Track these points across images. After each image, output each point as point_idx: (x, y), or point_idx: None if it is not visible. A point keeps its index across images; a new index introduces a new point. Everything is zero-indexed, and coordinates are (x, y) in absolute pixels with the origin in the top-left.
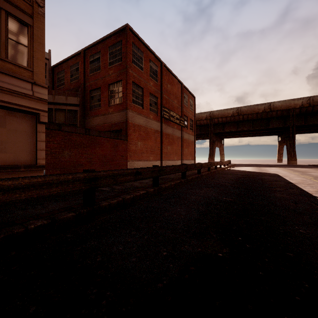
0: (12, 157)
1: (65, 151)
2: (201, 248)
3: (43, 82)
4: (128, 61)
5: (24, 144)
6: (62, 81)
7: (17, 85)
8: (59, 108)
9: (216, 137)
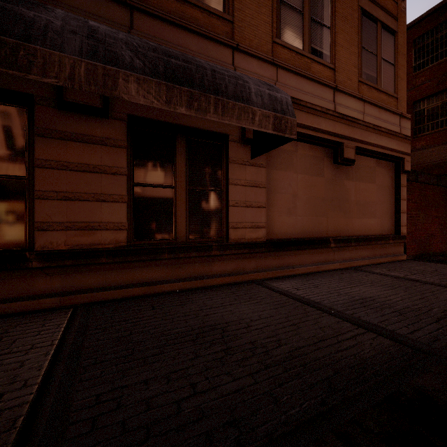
0: (379, 223)
1: (420, 214)
2: None
3: (404, 111)
4: None
5: (386, 205)
6: None
7: (389, 122)
8: None
9: None
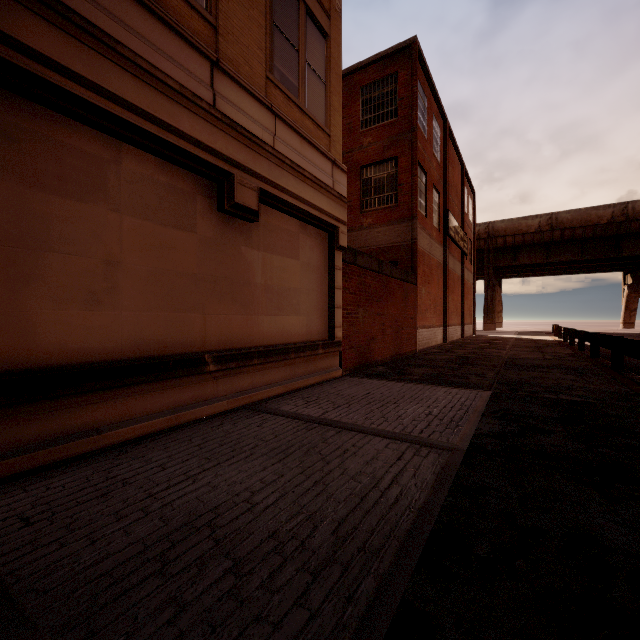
0: (305, 323)
1: (360, 310)
2: None
3: (340, 159)
4: (417, 116)
5: (316, 295)
6: None
7: (318, 166)
8: None
9: (493, 277)
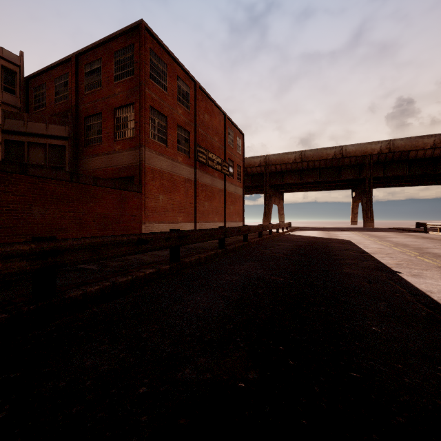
0: None
1: (35, 208)
2: (212, 373)
3: None
4: (144, 75)
5: None
6: (42, 100)
7: None
8: (35, 142)
9: (274, 191)
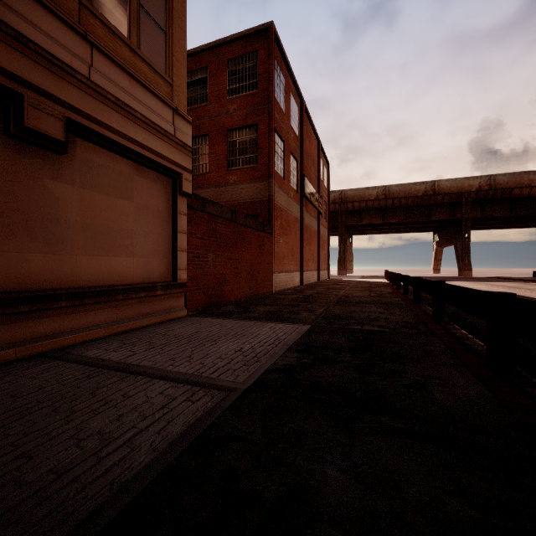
0: (141, 265)
1: (210, 254)
2: None
3: (185, 110)
4: (273, 90)
5: (156, 238)
6: None
7: (155, 111)
8: None
9: (346, 233)
